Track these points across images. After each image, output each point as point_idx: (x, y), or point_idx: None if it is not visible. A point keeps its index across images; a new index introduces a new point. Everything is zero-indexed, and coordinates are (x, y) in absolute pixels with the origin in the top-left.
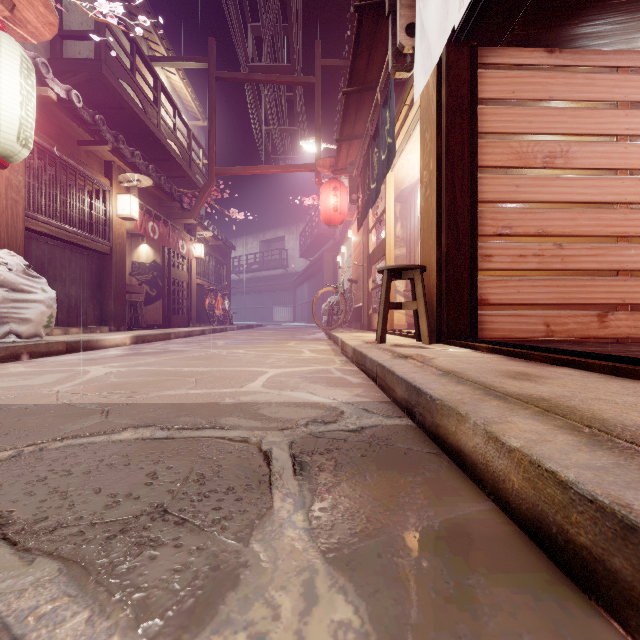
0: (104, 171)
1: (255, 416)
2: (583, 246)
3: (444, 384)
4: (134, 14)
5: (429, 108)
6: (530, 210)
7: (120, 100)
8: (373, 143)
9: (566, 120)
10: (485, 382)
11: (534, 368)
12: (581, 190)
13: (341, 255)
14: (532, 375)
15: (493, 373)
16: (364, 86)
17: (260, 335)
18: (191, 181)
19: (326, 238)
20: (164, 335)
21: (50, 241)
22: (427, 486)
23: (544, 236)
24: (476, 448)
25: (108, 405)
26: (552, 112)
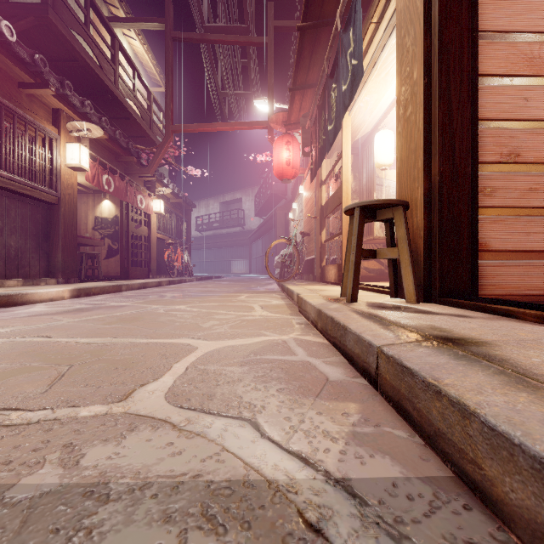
0: (52, 119)
1: None
2: None
3: None
4: None
5: (411, 3)
6: (543, 130)
7: (72, 51)
8: (330, 81)
9: None
10: None
11: None
12: None
13: (292, 212)
14: None
15: None
16: (320, 20)
17: (215, 286)
18: (151, 141)
19: (278, 198)
20: (114, 287)
21: None
22: None
23: None
24: None
25: None
26: None
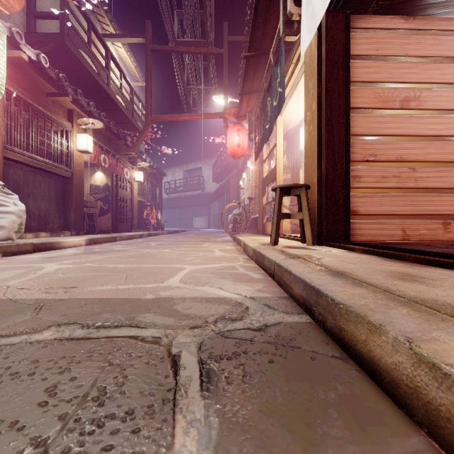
0: (67, 116)
1: (170, 312)
2: (431, 169)
3: (341, 286)
4: (91, 3)
5: (312, 63)
6: (390, 141)
7: (79, 64)
8: (267, 94)
9: (418, 72)
10: (379, 284)
11: (412, 268)
12: (430, 126)
13: (242, 180)
14: (416, 276)
15: (380, 274)
16: (260, 51)
17: (183, 238)
18: (133, 126)
19: (231, 168)
20: (111, 238)
21: (24, 168)
22: (345, 408)
23: (401, 162)
24: (398, 366)
25: (44, 300)
26: (407, 65)
